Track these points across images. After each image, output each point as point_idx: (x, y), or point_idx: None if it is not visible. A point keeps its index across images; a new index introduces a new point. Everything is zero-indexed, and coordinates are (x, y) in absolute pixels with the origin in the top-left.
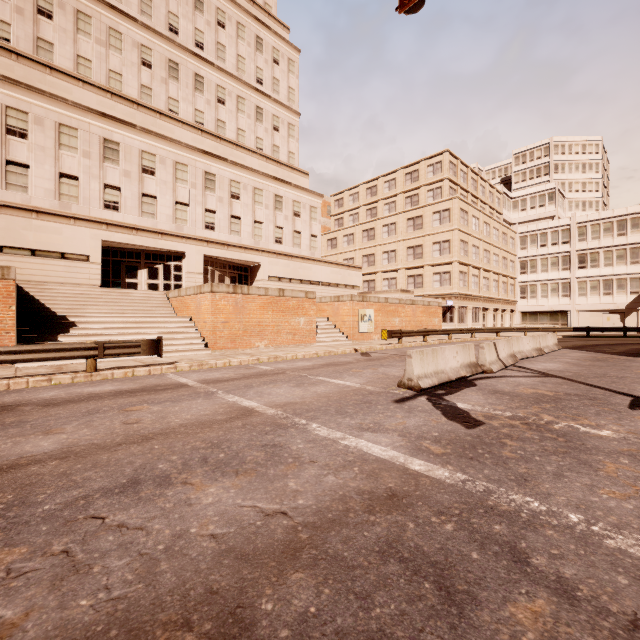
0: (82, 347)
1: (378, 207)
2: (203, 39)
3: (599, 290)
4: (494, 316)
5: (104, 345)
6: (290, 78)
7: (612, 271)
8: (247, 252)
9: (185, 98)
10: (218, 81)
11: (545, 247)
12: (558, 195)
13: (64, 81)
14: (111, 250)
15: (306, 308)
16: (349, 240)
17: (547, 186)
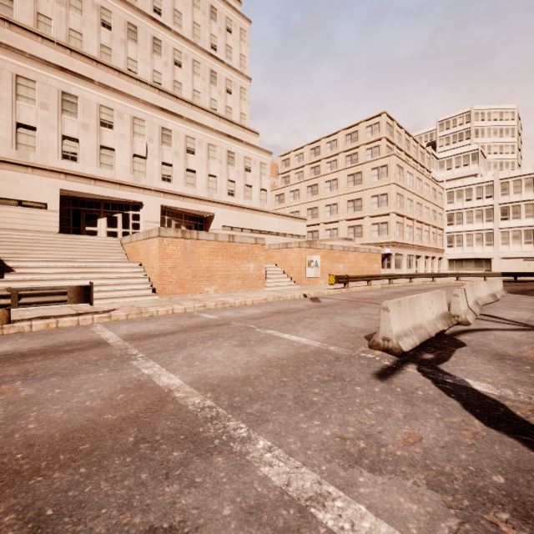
0: None
1: (321, 165)
2: (161, 5)
3: (520, 239)
4: (425, 263)
5: (19, 292)
6: (242, 46)
7: (533, 222)
8: (202, 203)
9: (143, 59)
10: (175, 45)
11: (470, 201)
12: (480, 155)
13: (23, 36)
14: (71, 199)
15: (256, 254)
16: (295, 195)
17: (471, 147)
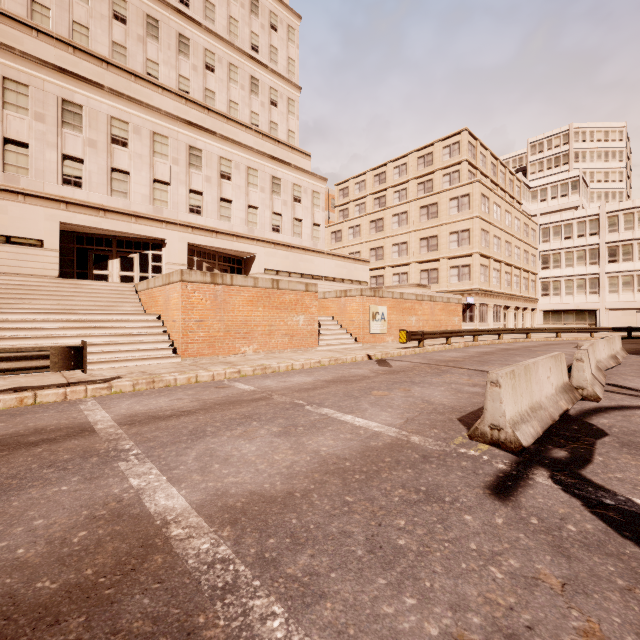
0: None
1: (387, 195)
2: None
3: (633, 286)
4: (515, 315)
5: None
6: (290, 47)
7: None
8: (239, 241)
9: (167, 61)
10: (206, 44)
11: (570, 239)
12: (582, 184)
13: (13, 28)
14: (75, 236)
15: (306, 304)
16: (355, 232)
17: (570, 174)
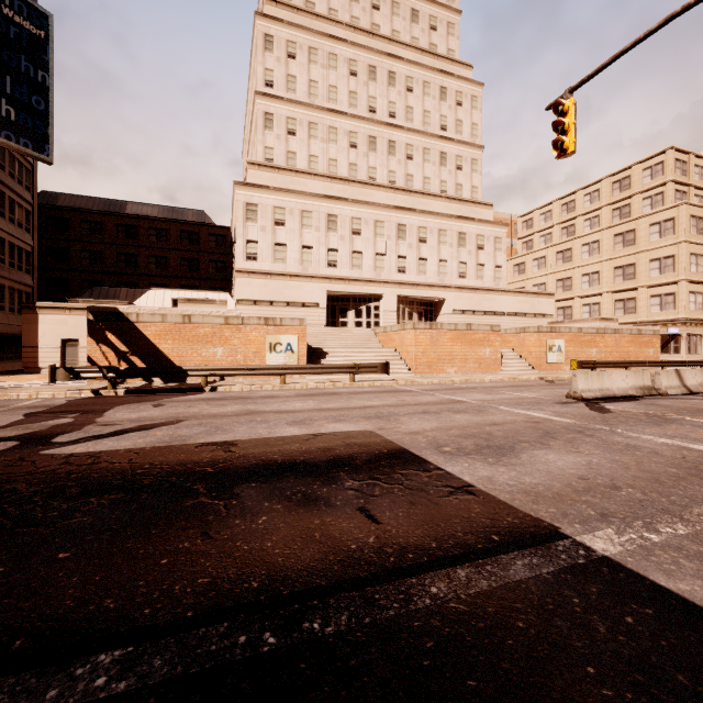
0: (348, 366)
1: (576, 224)
2: (395, 108)
3: None
4: None
5: (358, 366)
6: (473, 114)
7: None
8: (433, 289)
9: (381, 164)
10: (407, 140)
11: None
12: None
13: (303, 178)
14: (330, 297)
15: (491, 340)
16: (539, 264)
17: None
